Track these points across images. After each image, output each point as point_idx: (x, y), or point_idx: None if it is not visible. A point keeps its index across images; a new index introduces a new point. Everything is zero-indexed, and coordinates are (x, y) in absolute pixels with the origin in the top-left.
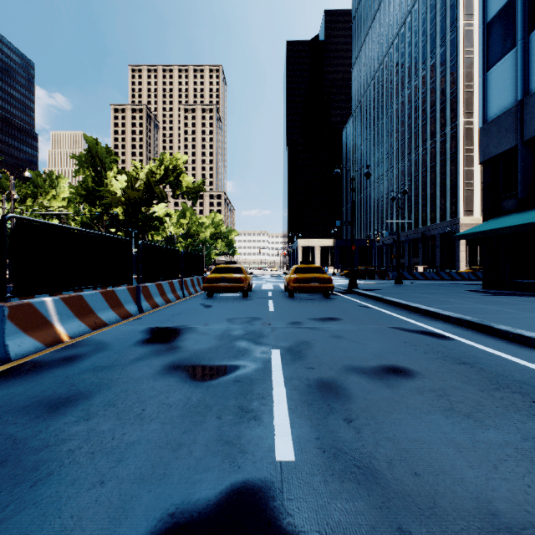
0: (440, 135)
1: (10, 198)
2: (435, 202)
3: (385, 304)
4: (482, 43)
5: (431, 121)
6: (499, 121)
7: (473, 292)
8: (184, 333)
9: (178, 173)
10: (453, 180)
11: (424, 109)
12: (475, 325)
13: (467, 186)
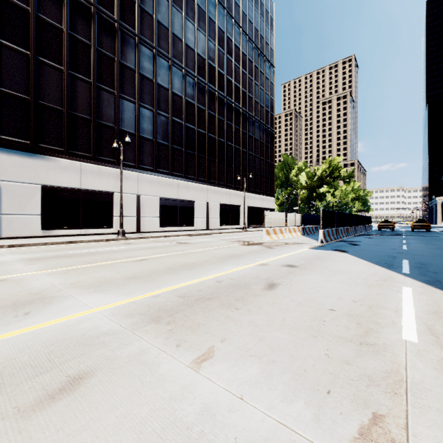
0: None
1: None
2: None
3: None
4: None
5: None
6: None
7: None
8: (383, 233)
9: (339, 169)
10: None
11: None
12: None
13: None
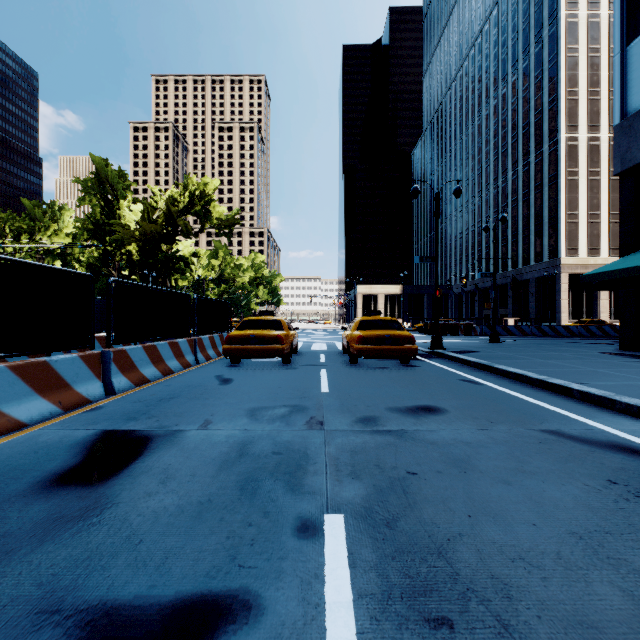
0: (536, 155)
1: (0, 234)
2: (528, 239)
3: (500, 377)
4: (620, 5)
5: (524, 138)
6: None
7: (614, 355)
8: (151, 452)
9: (207, 201)
10: (552, 211)
11: (514, 123)
12: None
13: (570, 218)
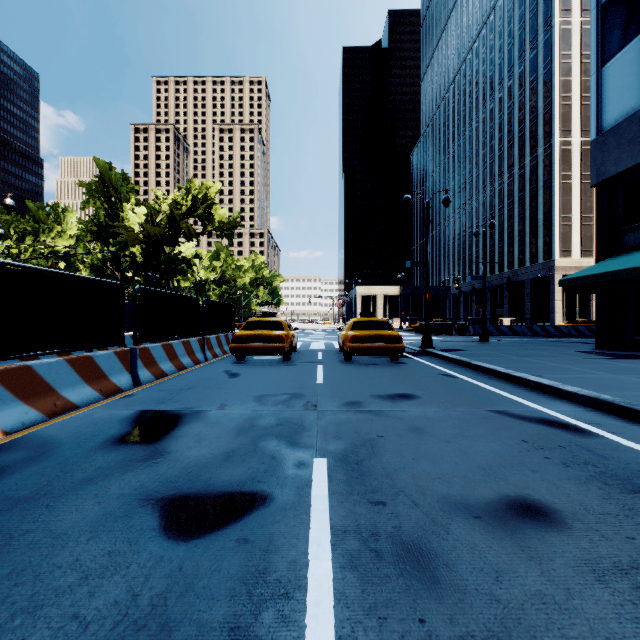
0: (531, 159)
1: (5, 236)
2: (524, 241)
3: (475, 372)
4: (596, 30)
5: (519, 142)
6: (619, 130)
7: (586, 353)
8: (184, 424)
9: (209, 204)
10: (547, 214)
11: (510, 126)
12: (621, 410)
13: (564, 221)
